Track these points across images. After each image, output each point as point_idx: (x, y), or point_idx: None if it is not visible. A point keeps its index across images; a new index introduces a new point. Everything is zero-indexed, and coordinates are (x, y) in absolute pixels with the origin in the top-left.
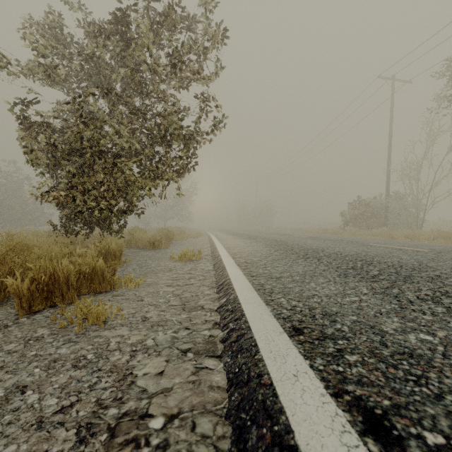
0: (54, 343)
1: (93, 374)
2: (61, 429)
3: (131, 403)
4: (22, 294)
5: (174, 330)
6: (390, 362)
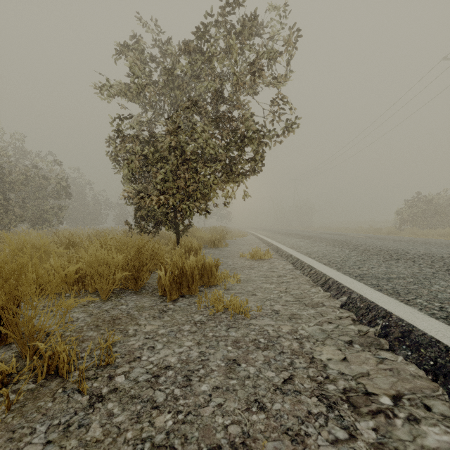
0: (219, 327)
1: (281, 355)
2: (302, 395)
3: (343, 382)
4: (166, 284)
5: (315, 323)
6: None
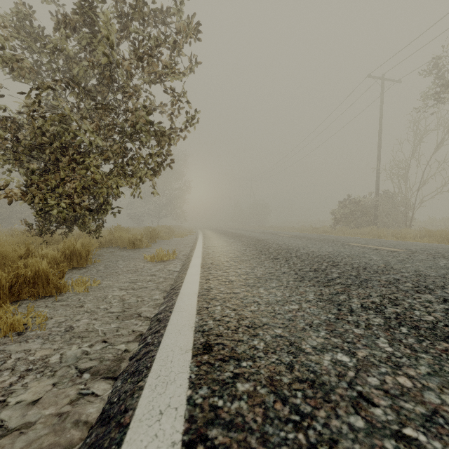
0: None
1: None
2: None
3: None
4: None
5: (91, 343)
6: (282, 394)
